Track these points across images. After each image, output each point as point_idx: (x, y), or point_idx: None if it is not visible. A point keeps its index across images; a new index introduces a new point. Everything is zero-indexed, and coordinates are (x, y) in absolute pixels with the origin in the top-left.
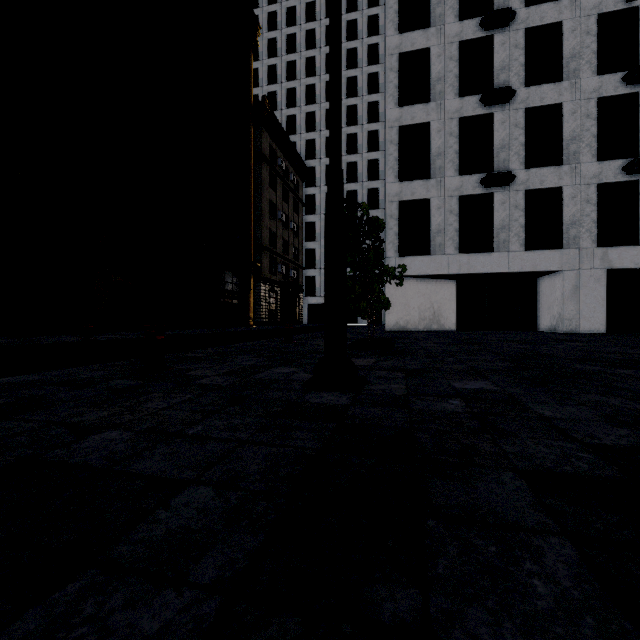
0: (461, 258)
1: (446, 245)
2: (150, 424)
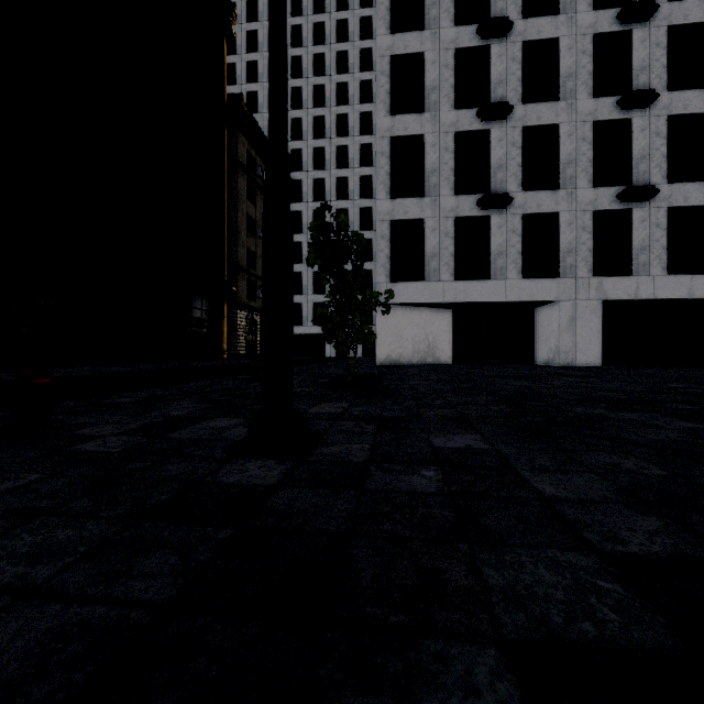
0: (457, 285)
1: (441, 271)
2: None
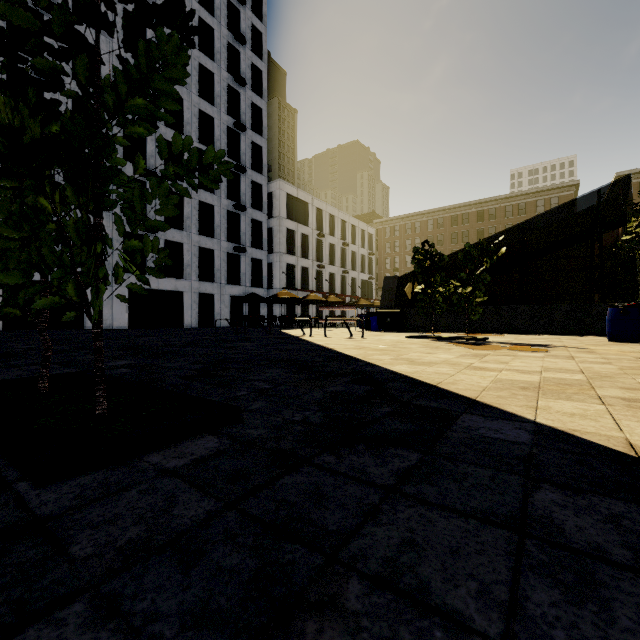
0: None
1: None
2: None
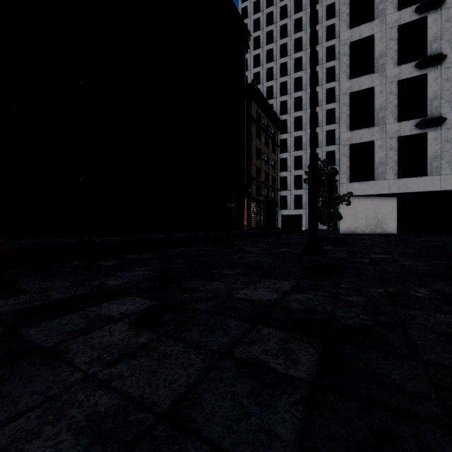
0: (399, 181)
1: (387, 173)
2: (254, 259)
